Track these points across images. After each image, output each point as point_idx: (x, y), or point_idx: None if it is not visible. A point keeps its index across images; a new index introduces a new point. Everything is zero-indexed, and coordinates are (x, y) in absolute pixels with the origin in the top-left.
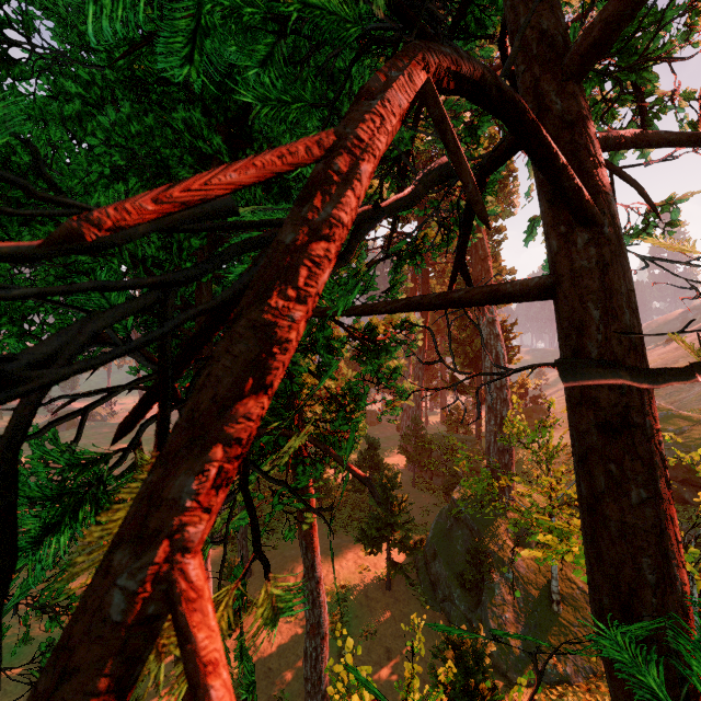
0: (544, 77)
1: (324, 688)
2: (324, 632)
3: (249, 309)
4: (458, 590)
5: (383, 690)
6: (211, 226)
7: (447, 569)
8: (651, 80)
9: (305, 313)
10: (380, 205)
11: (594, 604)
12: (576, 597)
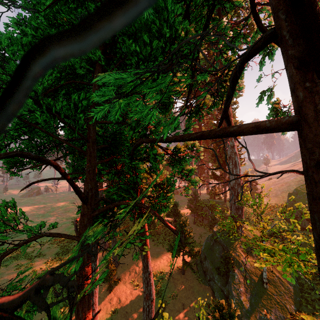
0: None
1: None
2: (152, 298)
3: None
4: (217, 276)
5: None
6: None
7: (211, 265)
8: None
9: None
10: None
11: None
12: (275, 280)
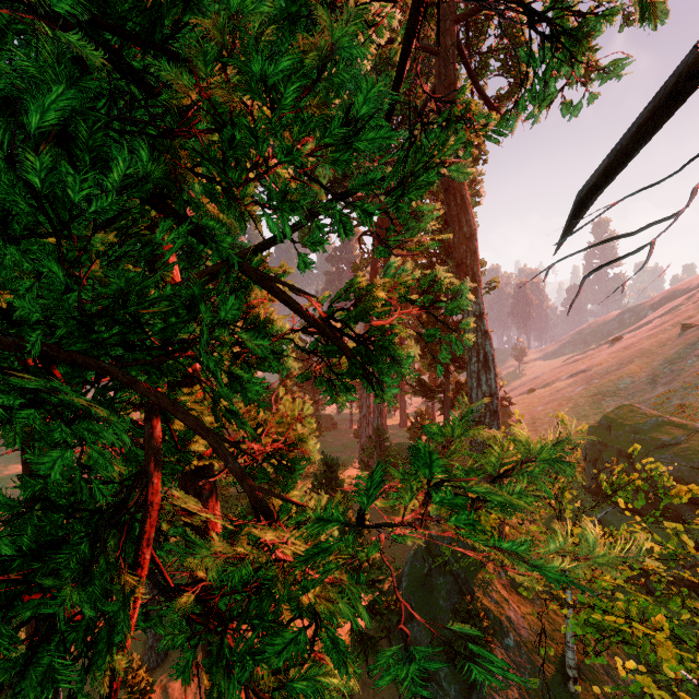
0: None
1: None
2: None
3: None
4: (445, 667)
5: None
6: None
7: (429, 634)
8: None
9: None
10: None
11: None
12: (594, 667)
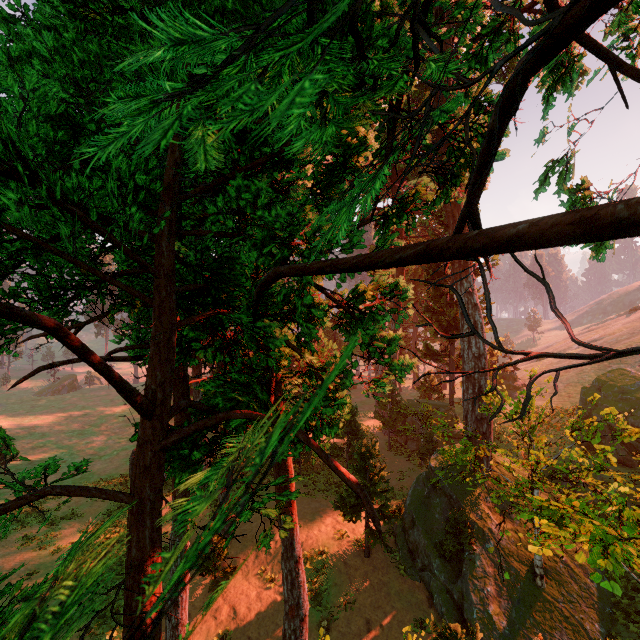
0: None
1: None
2: (304, 614)
3: None
4: (437, 560)
5: None
6: None
7: (426, 537)
8: None
9: None
10: None
11: None
12: (560, 571)
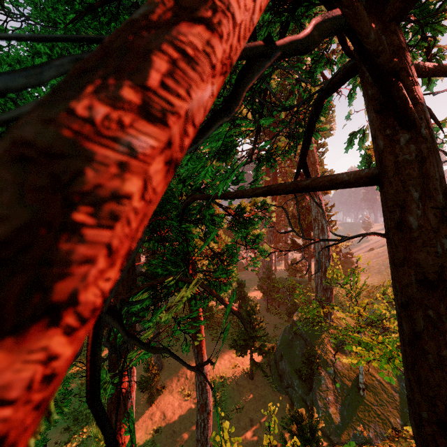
0: (372, 20)
1: (209, 446)
2: (209, 409)
3: (19, 119)
4: (297, 381)
5: (248, 446)
6: (39, 38)
7: (289, 366)
8: (441, 31)
9: (161, 144)
10: (274, 43)
11: (413, 415)
12: (375, 386)
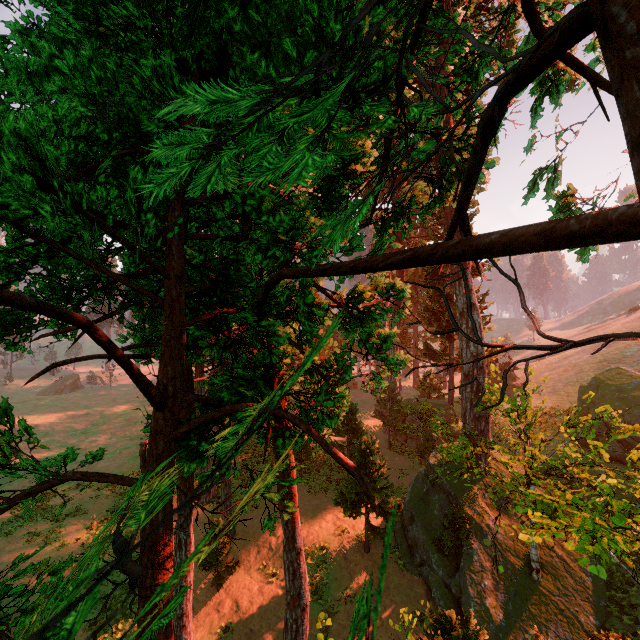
0: None
1: None
2: (305, 604)
3: None
4: (436, 555)
5: None
6: None
7: (424, 533)
8: None
9: None
10: None
11: None
12: (556, 565)
